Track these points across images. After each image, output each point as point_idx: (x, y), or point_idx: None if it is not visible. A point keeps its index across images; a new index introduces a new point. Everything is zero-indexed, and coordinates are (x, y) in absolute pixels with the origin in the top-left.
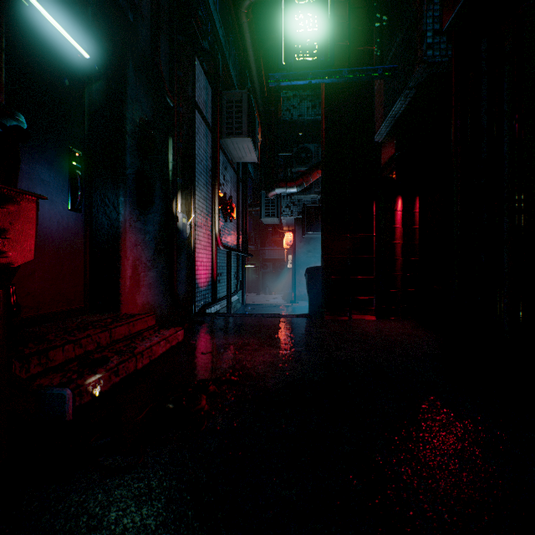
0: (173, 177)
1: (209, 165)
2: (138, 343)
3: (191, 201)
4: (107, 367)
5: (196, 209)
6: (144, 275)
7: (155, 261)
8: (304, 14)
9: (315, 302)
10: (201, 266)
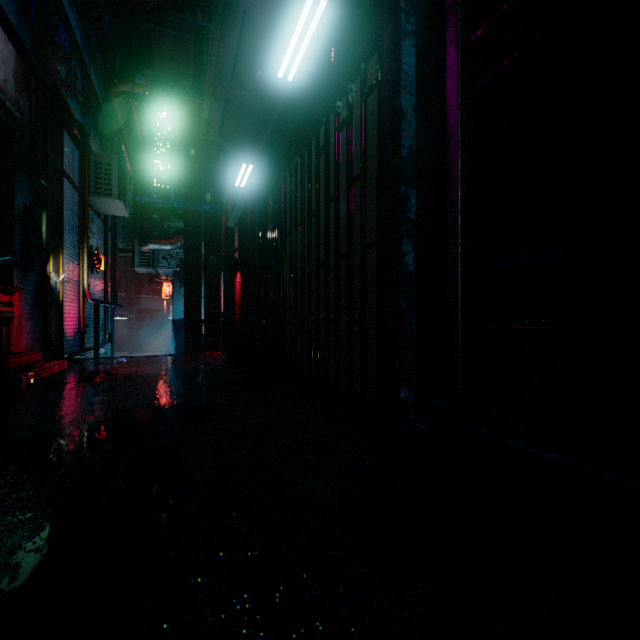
0: (48, 245)
1: (76, 223)
2: (41, 365)
3: (60, 260)
4: (35, 371)
5: (64, 266)
6: (26, 324)
7: (33, 313)
8: (162, 161)
9: (180, 345)
10: (68, 317)
